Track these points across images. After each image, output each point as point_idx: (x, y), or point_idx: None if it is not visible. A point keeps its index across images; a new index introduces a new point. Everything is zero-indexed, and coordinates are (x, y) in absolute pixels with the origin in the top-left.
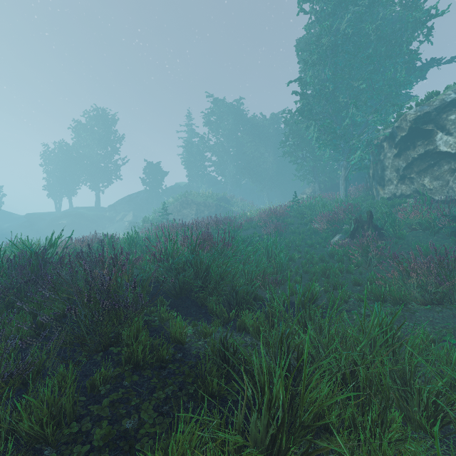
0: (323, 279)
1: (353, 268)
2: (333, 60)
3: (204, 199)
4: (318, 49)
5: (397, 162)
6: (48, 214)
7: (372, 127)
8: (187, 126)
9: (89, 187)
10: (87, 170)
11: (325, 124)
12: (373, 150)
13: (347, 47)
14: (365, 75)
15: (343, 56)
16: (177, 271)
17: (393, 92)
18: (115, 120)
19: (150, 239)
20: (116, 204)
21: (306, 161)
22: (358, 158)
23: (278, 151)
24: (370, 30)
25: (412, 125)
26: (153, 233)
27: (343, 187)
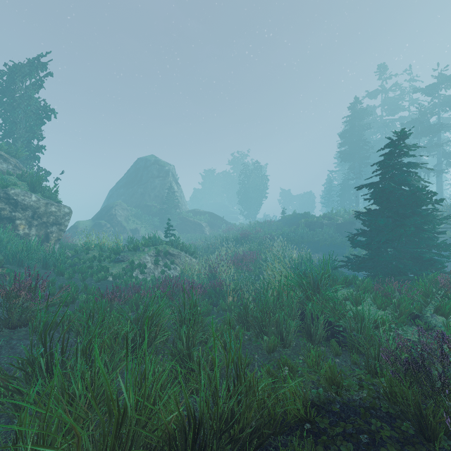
0: None
1: None
2: None
3: None
4: None
5: None
6: None
7: None
8: None
9: None
10: None
11: None
12: None
13: None
14: None
15: None
16: None
17: None
18: None
19: None
20: None
21: None
22: None
23: None
24: None
25: None
26: None
27: None
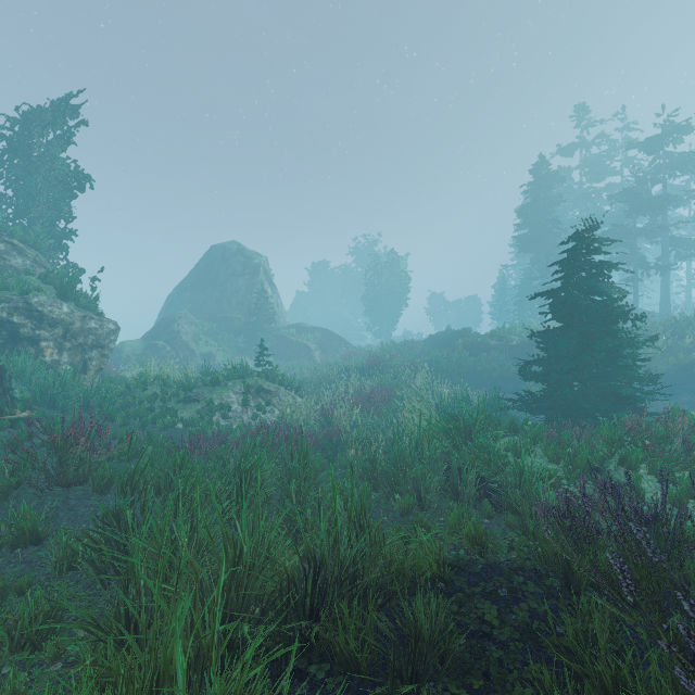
0: None
1: None
2: None
3: None
4: None
5: None
6: None
7: None
8: None
9: None
10: None
11: None
12: None
13: None
14: None
15: None
16: None
17: None
18: None
19: None
20: None
21: None
22: None
23: None
24: None
25: None
26: None
27: None
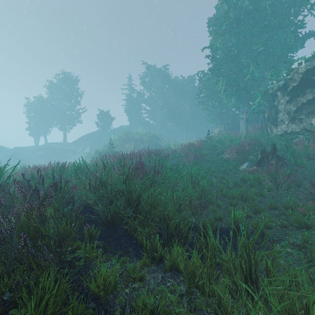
0: (240, 202)
1: (266, 192)
2: (237, 31)
3: (140, 136)
4: (226, 21)
5: (289, 106)
6: (29, 147)
7: (265, 82)
8: (128, 85)
9: (59, 128)
10: (58, 116)
11: (232, 78)
12: (269, 98)
13: (248, 20)
14: (262, 41)
15: (244, 28)
16: (109, 199)
17: (284, 54)
18: (77, 80)
19: (95, 167)
20: (78, 140)
21: (215, 108)
22: (257, 104)
23: (193, 102)
24: (267, 5)
25: (303, 76)
26: (100, 161)
27: (245, 127)
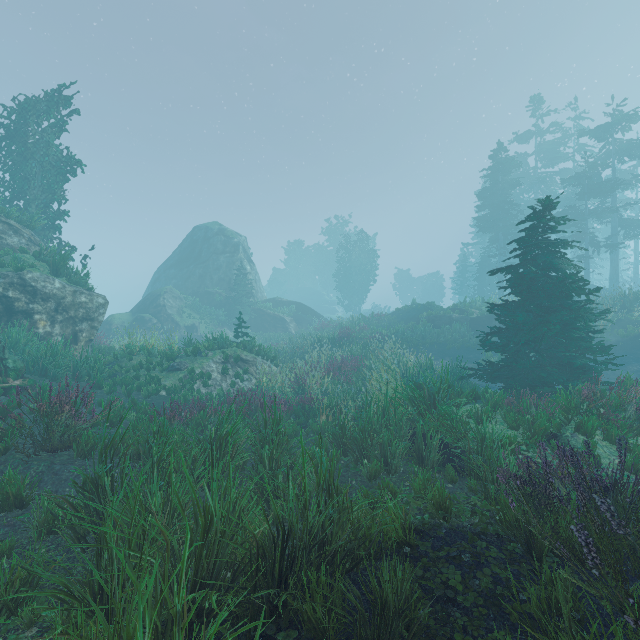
0: None
1: None
2: None
3: None
4: None
5: None
6: None
7: None
8: None
9: None
10: None
11: None
12: None
13: None
14: None
15: None
16: None
17: None
18: None
19: None
20: None
21: None
22: None
23: None
24: None
25: None
26: None
27: None
